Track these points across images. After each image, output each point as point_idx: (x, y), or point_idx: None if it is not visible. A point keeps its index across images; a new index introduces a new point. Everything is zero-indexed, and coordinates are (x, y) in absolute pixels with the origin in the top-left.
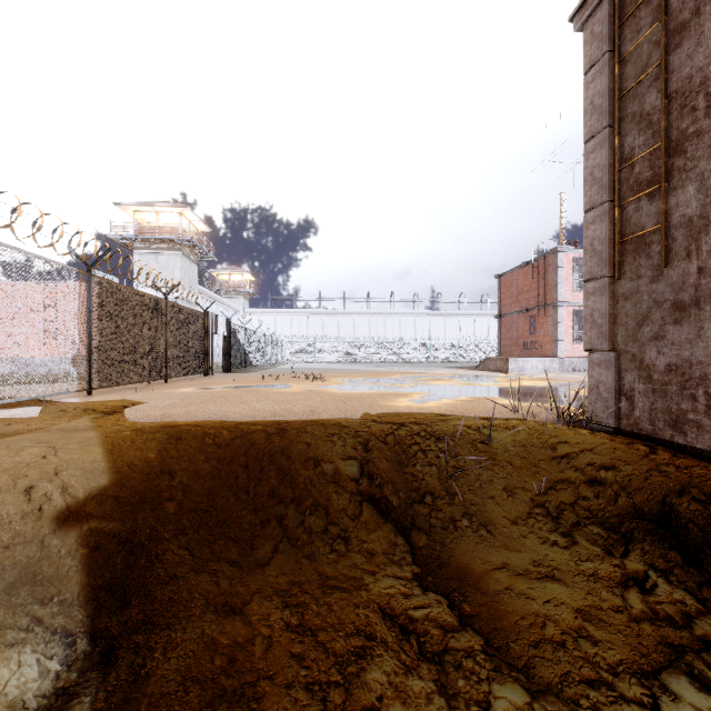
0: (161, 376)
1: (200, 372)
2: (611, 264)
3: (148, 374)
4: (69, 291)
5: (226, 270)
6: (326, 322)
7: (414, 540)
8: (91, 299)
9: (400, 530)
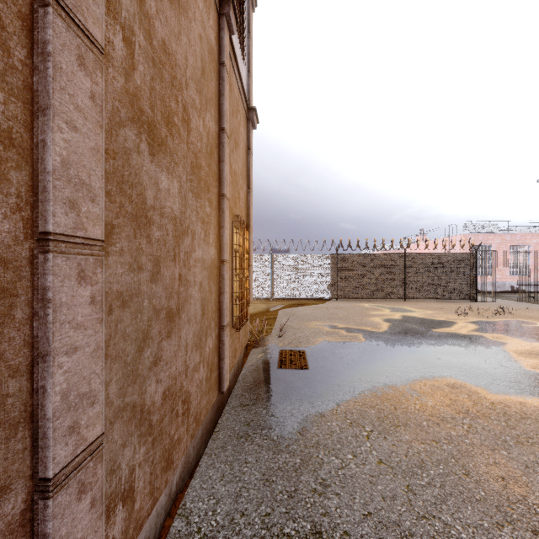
0: (399, 296)
1: (464, 298)
2: None
3: (384, 295)
4: (326, 262)
5: None
6: None
7: None
8: (337, 263)
9: None
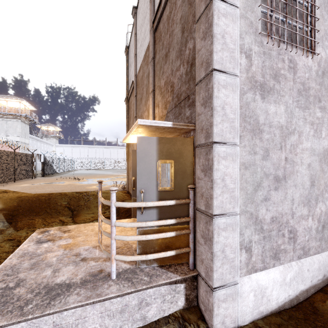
0: (12, 180)
1: (30, 177)
2: (128, 157)
3: (7, 180)
4: None
5: (45, 125)
6: (97, 151)
7: (74, 213)
8: None
9: (72, 211)
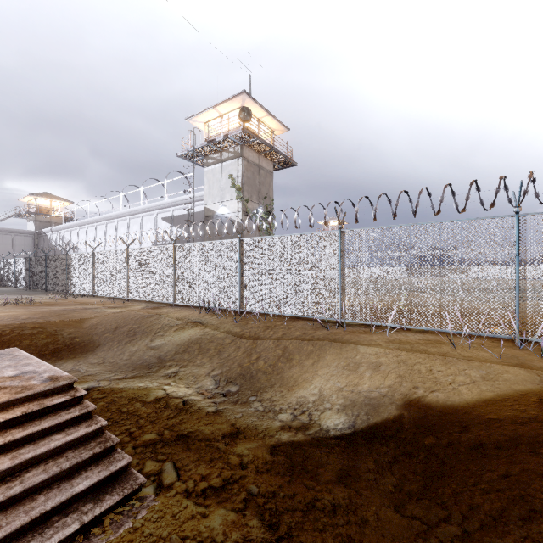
0: None
1: None
2: None
3: None
4: None
5: None
6: None
7: None
8: None
9: None
